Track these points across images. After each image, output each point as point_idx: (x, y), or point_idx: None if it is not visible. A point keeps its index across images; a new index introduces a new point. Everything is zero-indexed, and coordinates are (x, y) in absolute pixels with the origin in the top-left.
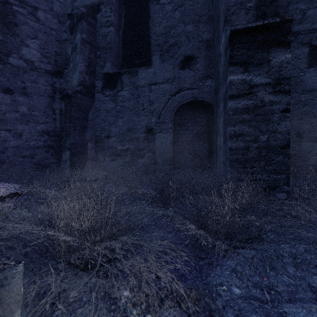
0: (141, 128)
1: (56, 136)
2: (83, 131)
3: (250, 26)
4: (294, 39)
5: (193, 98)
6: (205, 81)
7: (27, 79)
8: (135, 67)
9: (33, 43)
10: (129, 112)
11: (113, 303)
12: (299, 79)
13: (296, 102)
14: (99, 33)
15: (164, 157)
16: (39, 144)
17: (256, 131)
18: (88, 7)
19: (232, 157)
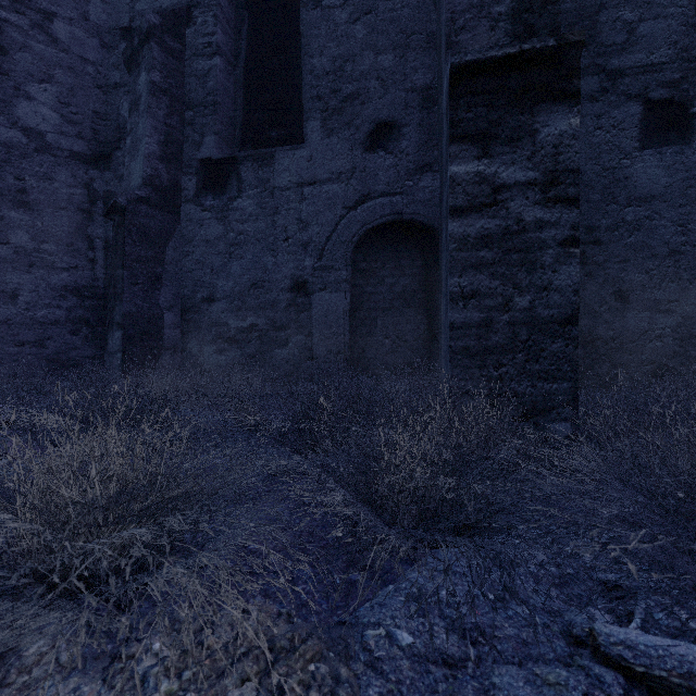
0: (282, 281)
1: (96, 299)
2: (153, 286)
3: (494, 55)
4: (612, 86)
5: (395, 214)
6: (420, 177)
7: (29, 170)
8: (271, 145)
9: (44, 91)
10: (255, 245)
11: (123, 668)
12: (622, 175)
13: (615, 225)
14: (190, 71)
15: (331, 344)
16: (58, 317)
17: (508, 286)
18: (165, 13)
19: (456, 343)
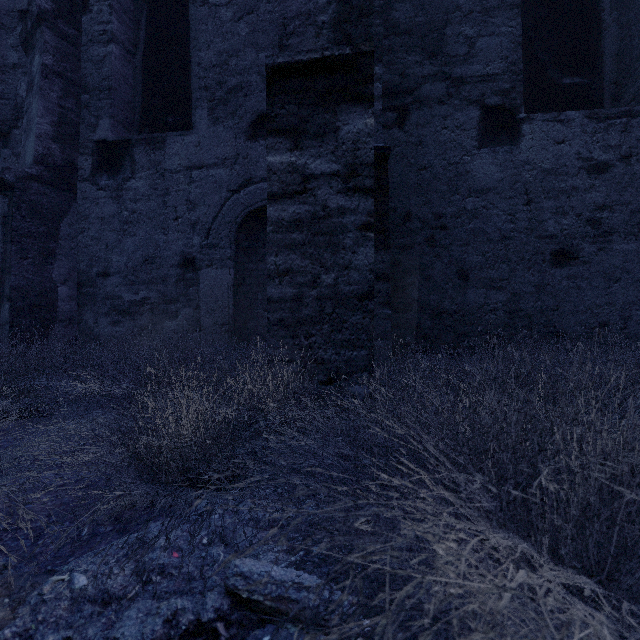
0: (173, 257)
1: None
2: (46, 260)
3: (301, 59)
4: (456, 92)
5: None
6: None
7: None
8: (168, 130)
9: None
10: (148, 223)
11: None
12: (464, 169)
13: (458, 213)
14: (86, 56)
15: (216, 316)
16: None
17: (316, 264)
18: None
19: (273, 316)
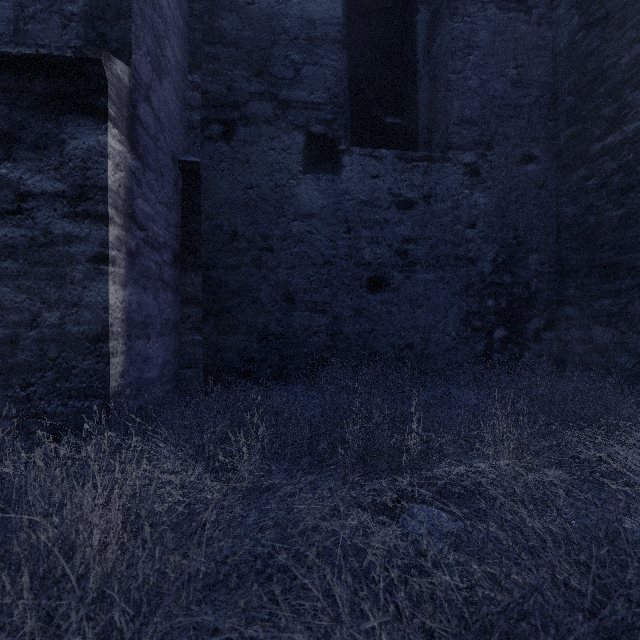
0: None
1: None
2: None
3: (8, 51)
4: (283, 114)
5: None
6: None
7: None
8: None
9: None
10: None
11: None
12: (290, 193)
13: (284, 235)
14: None
15: None
16: None
17: (35, 300)
18: None
19: None
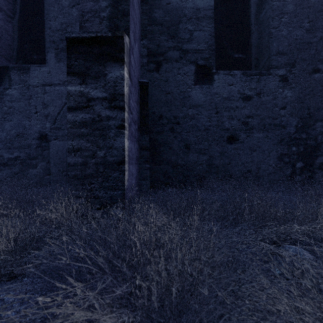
0: (34, 134)
1: None
2: None
3: (85, 36)
4: (184, 56)
5: None
6: None
7: None
8: (33, 63)
9: None
10: (19, 114)
11: None
12: (188, 95)
13: (185, 116)
14: None
15: (59, 167)
16: None
17: (94, 146)
18: None
19: (71, 173)
